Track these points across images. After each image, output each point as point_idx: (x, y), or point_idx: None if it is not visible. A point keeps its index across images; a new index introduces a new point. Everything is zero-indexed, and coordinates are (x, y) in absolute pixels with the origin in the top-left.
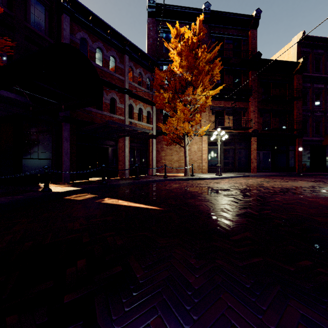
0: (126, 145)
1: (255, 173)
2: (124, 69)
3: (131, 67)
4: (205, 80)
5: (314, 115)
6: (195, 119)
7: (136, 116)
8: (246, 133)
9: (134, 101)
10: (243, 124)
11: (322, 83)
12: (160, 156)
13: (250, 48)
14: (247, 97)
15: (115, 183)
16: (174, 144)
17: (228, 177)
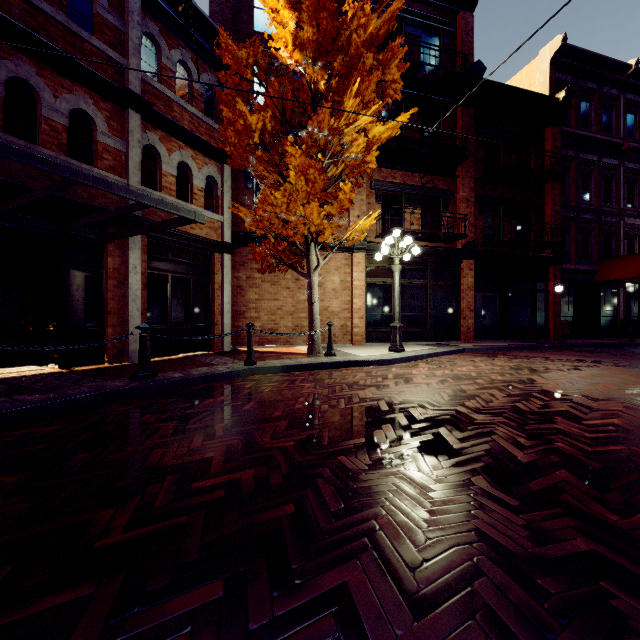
0: (134, 264)
1: (470, 342)
2: (125, 33)
3: (153, 39)
4: (367, 86)
5: (581, 218)
6: (336, 198)
7: (169, 182)
8: (451, 249)
9: (163, 138)
10: (447, 226)
11: (594, 152)
12: (244, 301)
13: (460, 55)
14: (454, 164)
15: (36, 398)
16: (282, 270)
17: (422, 355)
